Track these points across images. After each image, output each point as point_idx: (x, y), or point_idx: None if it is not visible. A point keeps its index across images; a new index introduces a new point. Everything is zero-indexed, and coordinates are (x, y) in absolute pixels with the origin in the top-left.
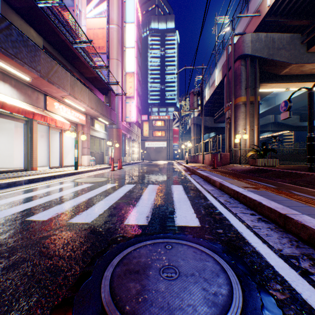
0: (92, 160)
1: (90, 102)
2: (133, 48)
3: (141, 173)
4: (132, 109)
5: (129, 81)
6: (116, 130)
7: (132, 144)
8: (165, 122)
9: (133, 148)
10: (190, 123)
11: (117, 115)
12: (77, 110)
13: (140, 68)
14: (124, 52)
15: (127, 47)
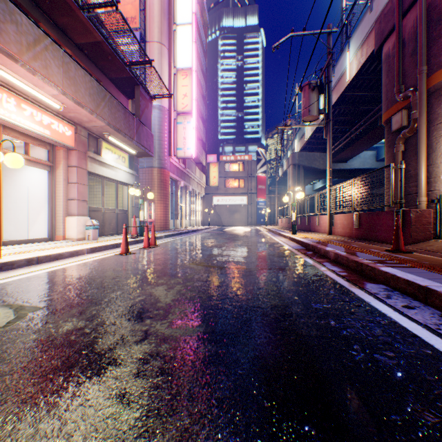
0: (90, 227)
1: (71, 85)
2: (190, 25)
3: (187, 272)
4: (187, 133)
5: (183, 84)
6: (159, 172)
7: (190, 199)
8: (245, 166)
9: (191, 205)
10: (287, 165)
11: (160, 145)
12: (43, 108)
13: (204, 76)
14: (175, 36)
15: (179, 24)
